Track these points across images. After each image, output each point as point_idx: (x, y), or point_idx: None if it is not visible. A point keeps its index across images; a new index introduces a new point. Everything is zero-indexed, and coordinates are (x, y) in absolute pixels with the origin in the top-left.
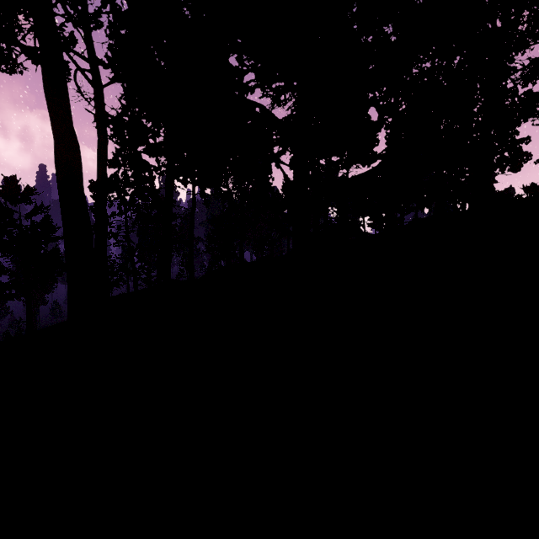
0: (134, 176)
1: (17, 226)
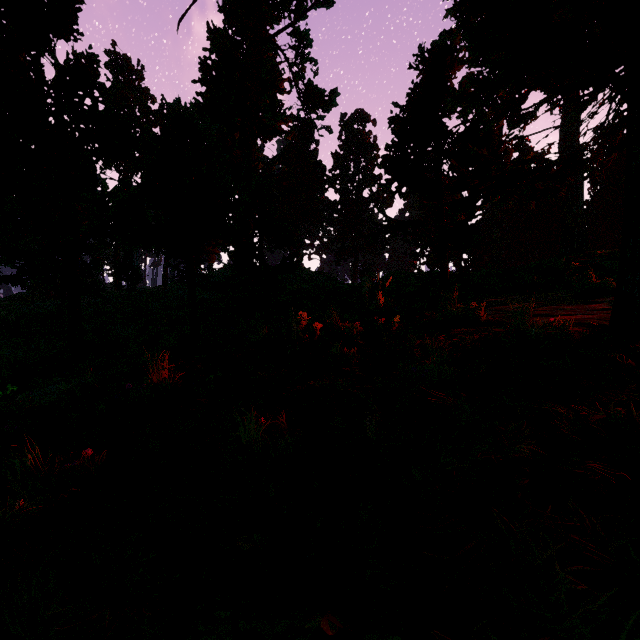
0: None
1: None
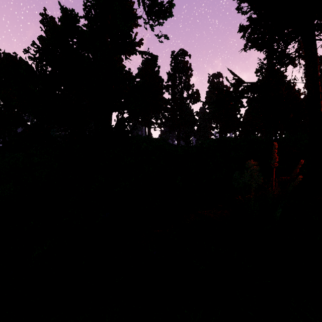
0: None
1: None
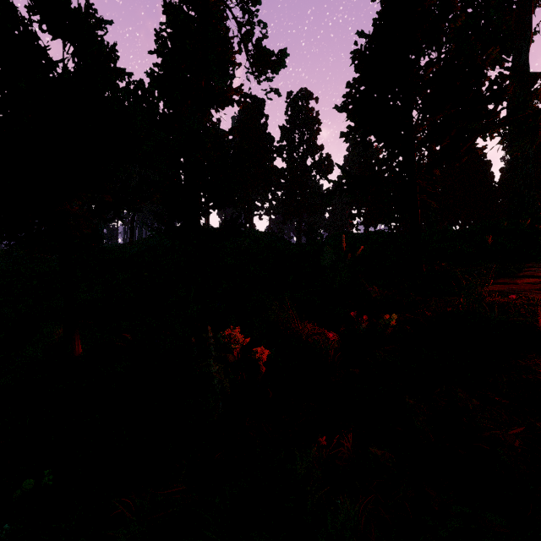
0: None
1: None
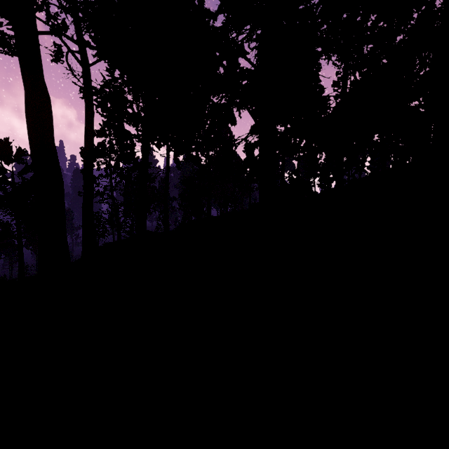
0: (118, 144)
1: (9, 183)
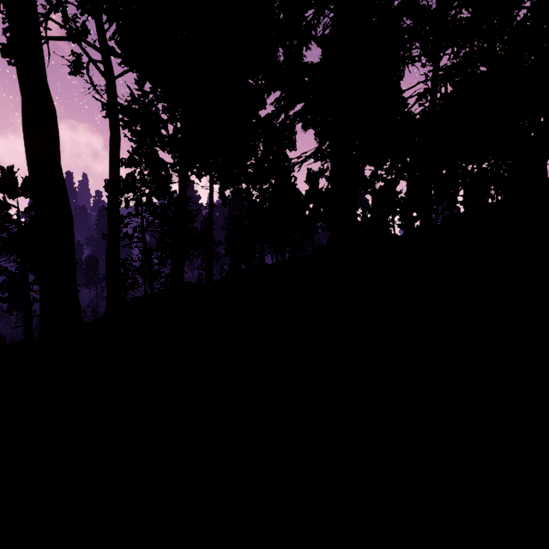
0: (150, 175)
1: (14, 222)
